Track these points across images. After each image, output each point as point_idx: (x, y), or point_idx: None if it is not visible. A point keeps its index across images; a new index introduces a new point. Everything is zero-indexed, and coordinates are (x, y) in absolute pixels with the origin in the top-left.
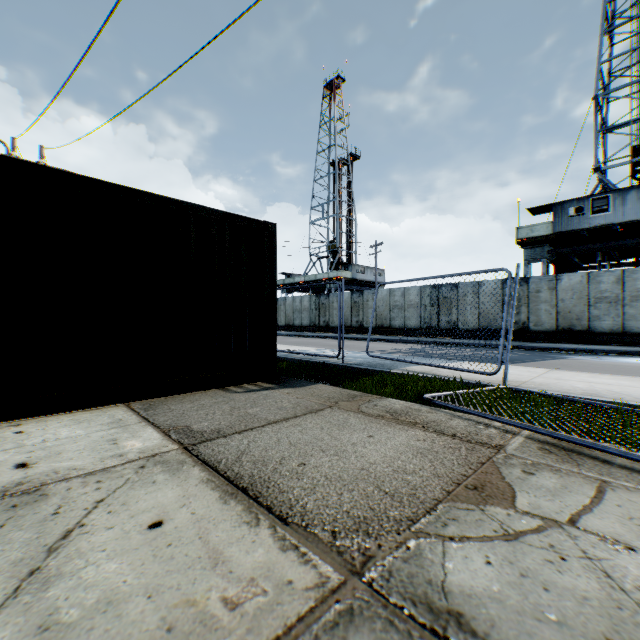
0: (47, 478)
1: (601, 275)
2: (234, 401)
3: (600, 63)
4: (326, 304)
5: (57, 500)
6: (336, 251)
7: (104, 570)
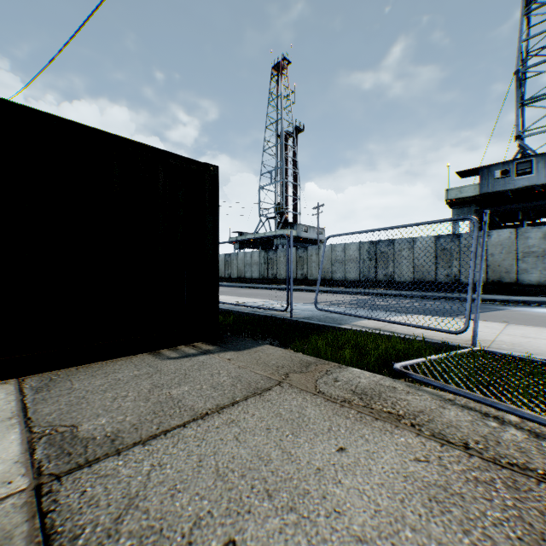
0: None
1: (529, 231)
2: (160, 373)
3: (521, 41)
4: (274, 259)
5: None
6: (283, 212)
7: None
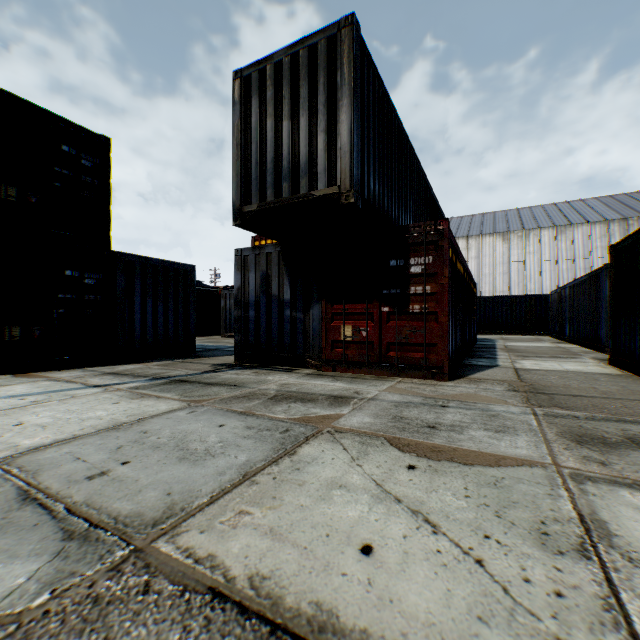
0: (636, 577)
1: None
2: None
3: None
4: None
5: (525, 548)
6: None
7: (353, 509)
